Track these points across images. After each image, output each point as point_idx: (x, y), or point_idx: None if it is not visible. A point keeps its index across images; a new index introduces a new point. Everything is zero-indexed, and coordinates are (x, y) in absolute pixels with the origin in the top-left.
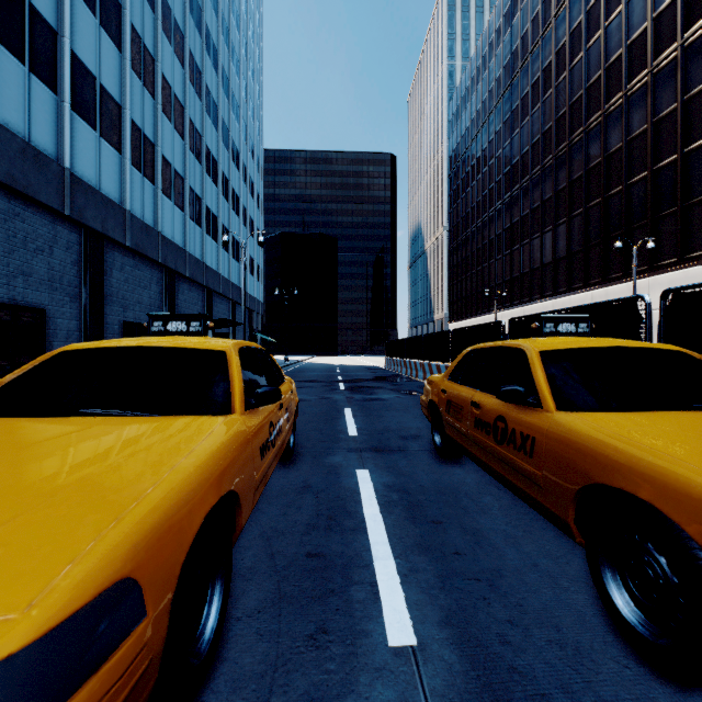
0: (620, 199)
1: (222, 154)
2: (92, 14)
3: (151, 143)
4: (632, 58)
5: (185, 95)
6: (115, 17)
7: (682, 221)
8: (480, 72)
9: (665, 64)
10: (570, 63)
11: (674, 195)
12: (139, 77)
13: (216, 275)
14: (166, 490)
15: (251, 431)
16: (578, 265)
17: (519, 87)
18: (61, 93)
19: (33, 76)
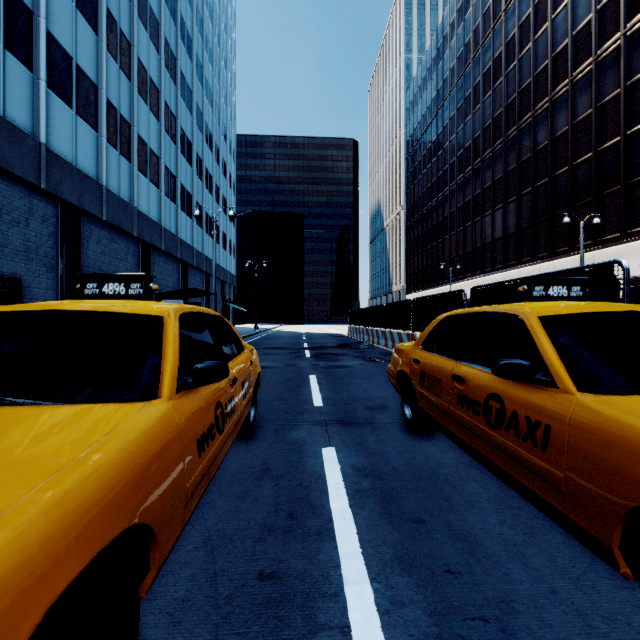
0: (566, 178)
1: (196, 136)
2: None
3: (128, 123)
4: (577, 48)
5: (161, 80)
6: (92, 1)
7: (625, 198)
8: (436, 63)
9: (608, 52)
10: (519, 53)
11: (617, 175)
12: (116, 60)
13: (190, 249)
14: None
15: (182, 421)
16: (527, 241)
17: (471, 76)
18: (37, 71)
19: (8, 53)
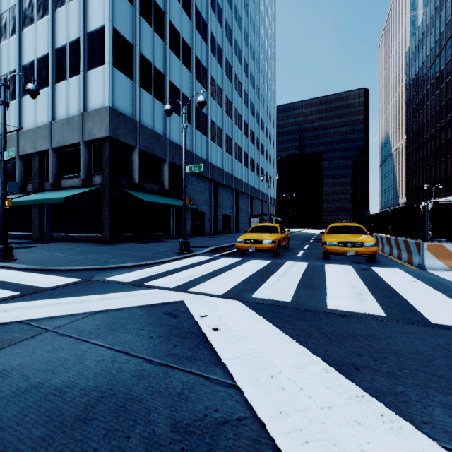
0: None
1: (256, 128)
2: (215, 101)
3: (231, 138)
4: None
5: (242, 110)
6: (220, 96)
7: None
8: (429, 29)
9: None
10: None
11: None
12: (227, 114)
13: (254, 189)
14: (276, 237)
15: (281, 236)
16: None
17: None
18: (208, 136)
19: (202, 134)
